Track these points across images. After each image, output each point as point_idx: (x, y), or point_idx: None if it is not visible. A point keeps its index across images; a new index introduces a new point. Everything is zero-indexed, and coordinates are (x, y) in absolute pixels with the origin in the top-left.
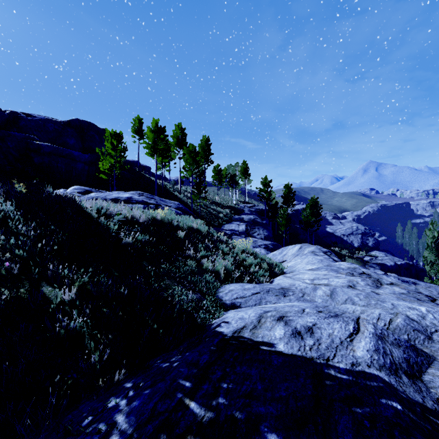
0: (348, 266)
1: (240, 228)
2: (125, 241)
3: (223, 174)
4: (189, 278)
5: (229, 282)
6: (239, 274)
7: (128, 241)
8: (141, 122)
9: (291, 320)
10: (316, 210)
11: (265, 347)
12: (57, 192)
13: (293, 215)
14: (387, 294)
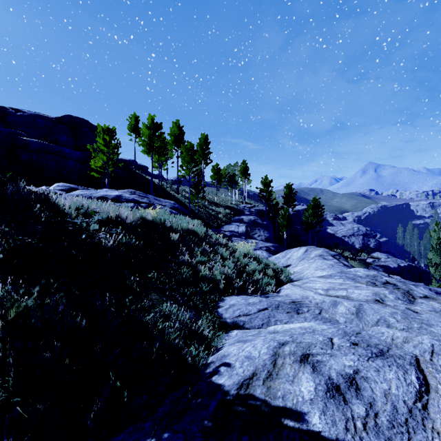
0: (366, 273)
1: (240, 229)
2: (105, 246)
3: (222, 174)
4: (182, 290)
5: (230, 294)
6: (241, 283)
7: (109, 245)
8: (138, 120)
9: (321, 362)
10: (318, 210)
11: (290, 421)
12: (31, 188)
13: (293, 215)
14: (428, 312)
